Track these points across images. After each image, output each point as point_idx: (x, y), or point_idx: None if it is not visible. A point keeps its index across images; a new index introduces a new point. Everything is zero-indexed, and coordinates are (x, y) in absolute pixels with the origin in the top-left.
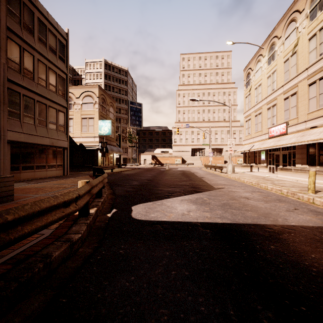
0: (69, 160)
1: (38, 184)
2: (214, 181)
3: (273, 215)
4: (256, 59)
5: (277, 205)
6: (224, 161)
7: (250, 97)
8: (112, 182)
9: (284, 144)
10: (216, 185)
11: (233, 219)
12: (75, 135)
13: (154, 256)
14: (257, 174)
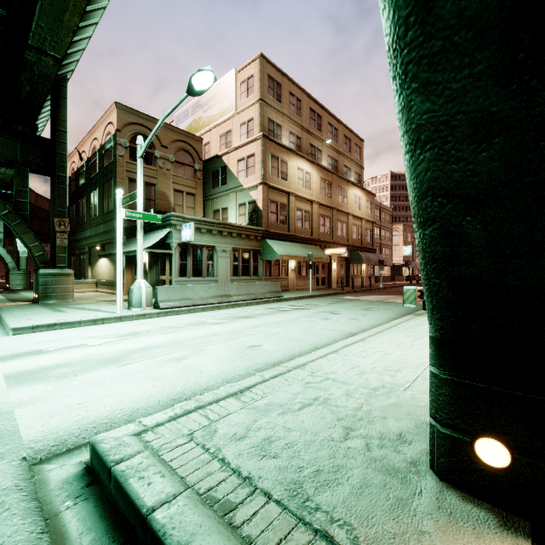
0: None
1: None
2: None
3: None
4: None
5: None
6: None
7: None
8: None
9: None
10: None
11: None
12: None
13: None
14: None
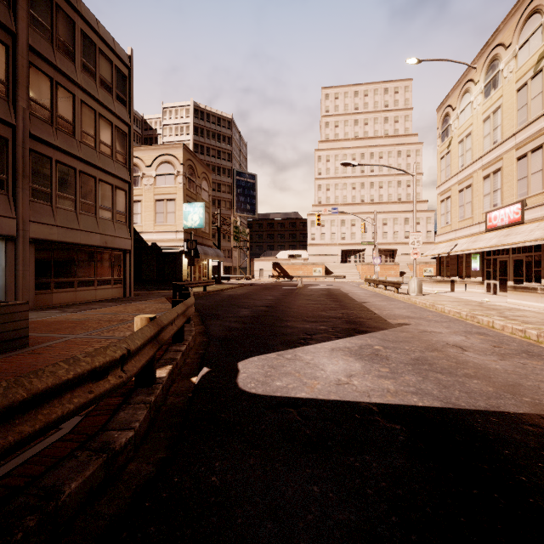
0: (135, 270)
1: (78, 313)
2: (388, 311)
3: (528, 389)
4: (460, 88)
5: (528, 364)
6: (400, 272)
7: (450, 157)
8: (204, 311)
9: (519, 241)
10: (393, 319)
11: (444, 397)
12: (144, 229)
13: (287, 496)
14: (464, 296)
